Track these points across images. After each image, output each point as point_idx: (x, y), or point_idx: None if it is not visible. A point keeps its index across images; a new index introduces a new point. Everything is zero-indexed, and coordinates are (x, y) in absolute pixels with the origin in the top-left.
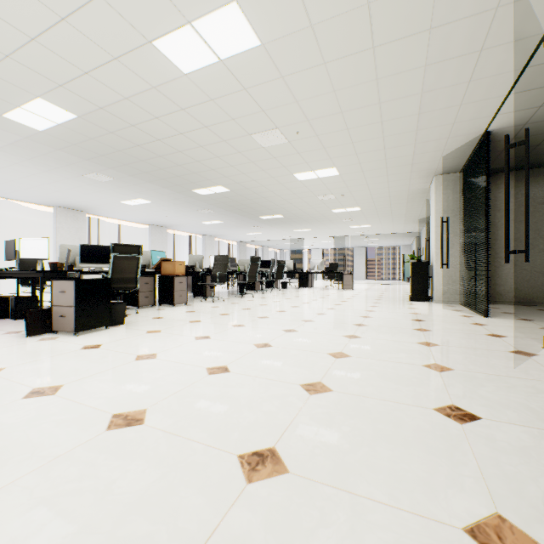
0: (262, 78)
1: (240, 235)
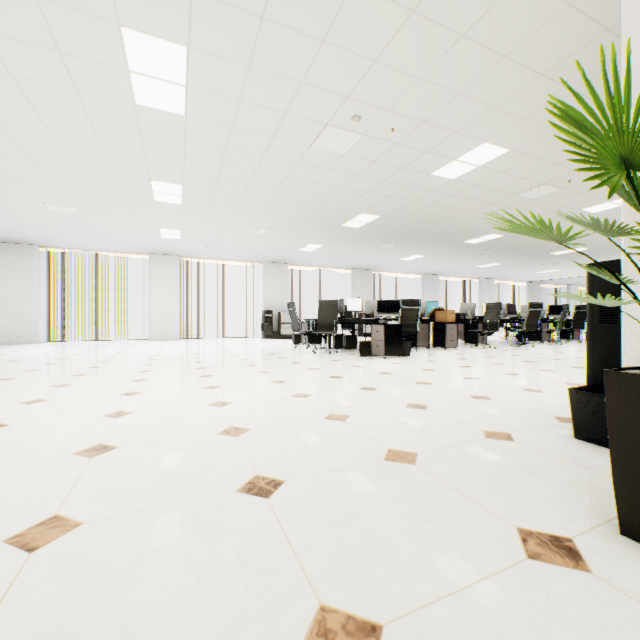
0: (516, 163)
1: (528, 274)
